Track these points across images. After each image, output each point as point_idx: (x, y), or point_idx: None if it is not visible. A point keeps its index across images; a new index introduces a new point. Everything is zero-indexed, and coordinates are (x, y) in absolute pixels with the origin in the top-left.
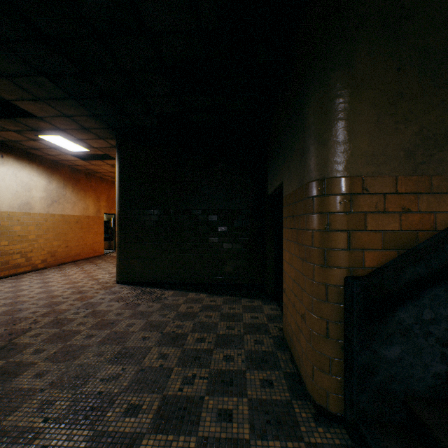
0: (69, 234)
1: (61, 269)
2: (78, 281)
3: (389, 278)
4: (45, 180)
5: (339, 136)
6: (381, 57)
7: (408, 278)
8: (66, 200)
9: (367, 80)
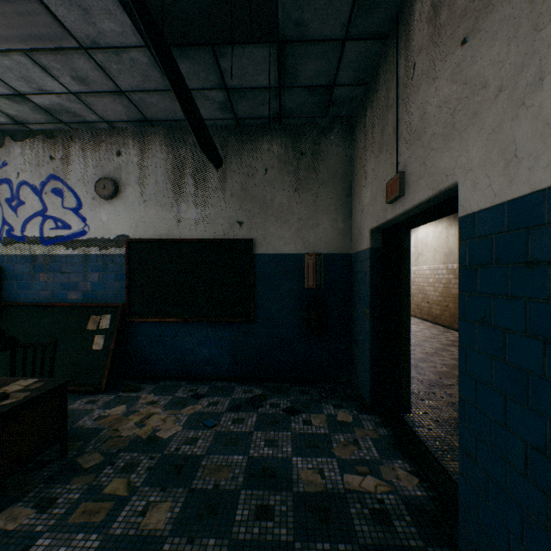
0: None
1: None
2: None
3: None
4: None
5: None
6: None
7: None
8: None
9: None
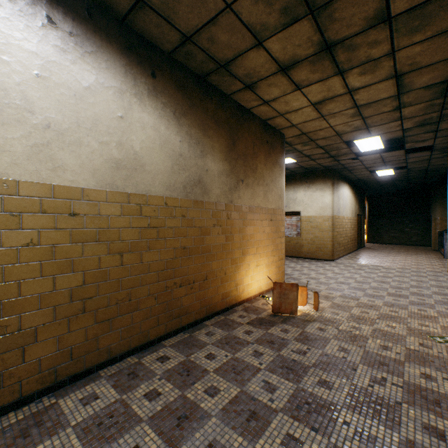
0: None
1: None
2: None
3: (443, 231)
4: None
5: (436, 212)
6: (444, 201)
7: (446, 231)
8: None
9: (441, 204)
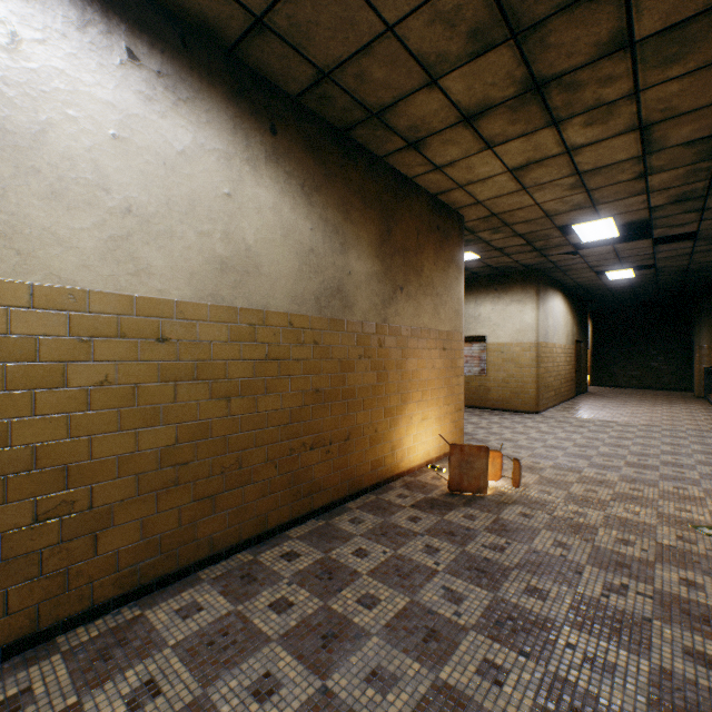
0: None
1: None
2: None
3: None
4: None
5: (702, 337)
6: None
7: None
8: None
9: (710, 325)
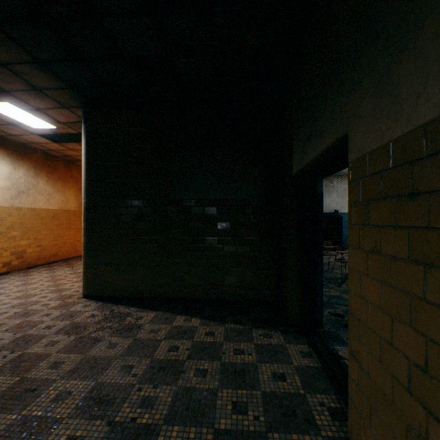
0: (42, 231)
1: (26, 275)
2: (35, 294)
3: None
4: (8, 167)
5: None
6: None
7: None
8: (38, 191)
9: None
